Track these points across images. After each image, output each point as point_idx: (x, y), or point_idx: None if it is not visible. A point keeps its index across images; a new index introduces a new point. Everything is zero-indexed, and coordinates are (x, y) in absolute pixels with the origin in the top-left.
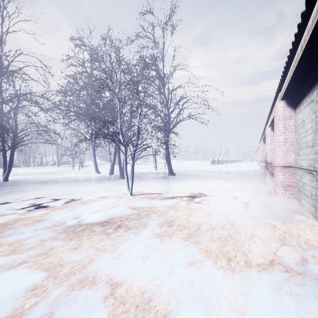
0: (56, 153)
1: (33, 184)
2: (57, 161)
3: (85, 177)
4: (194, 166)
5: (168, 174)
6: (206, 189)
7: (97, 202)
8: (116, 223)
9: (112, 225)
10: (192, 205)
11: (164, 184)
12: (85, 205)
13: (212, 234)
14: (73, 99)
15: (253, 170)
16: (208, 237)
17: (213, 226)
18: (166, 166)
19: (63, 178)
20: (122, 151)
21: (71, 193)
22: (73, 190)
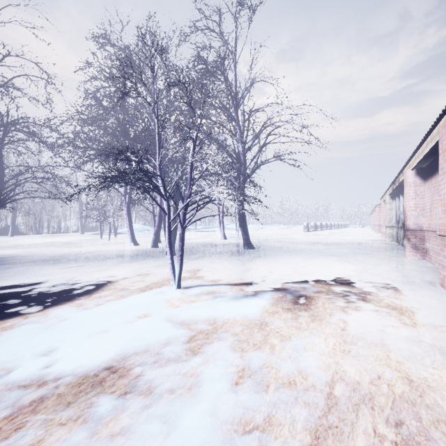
0: (79, 214)
1: (25, 263)
2: (81, 226)
3: (114, 251)
4: (281, 234)
5: (243, 247)
6: (311, 276)
7: (110, 308)
8: (129, 375)
9: (117, 383)
10: (296, 315)
11: (238, 264)
12: (84, 315)
13: (375, 426)
14: (95, 129)
15: (372, 240)
16: (369, 442)
17: (366, 389)
18: (239, 234)
19: (79, 253)
20: (162, 208)
21: (75, 282)
22: (81, 277)
